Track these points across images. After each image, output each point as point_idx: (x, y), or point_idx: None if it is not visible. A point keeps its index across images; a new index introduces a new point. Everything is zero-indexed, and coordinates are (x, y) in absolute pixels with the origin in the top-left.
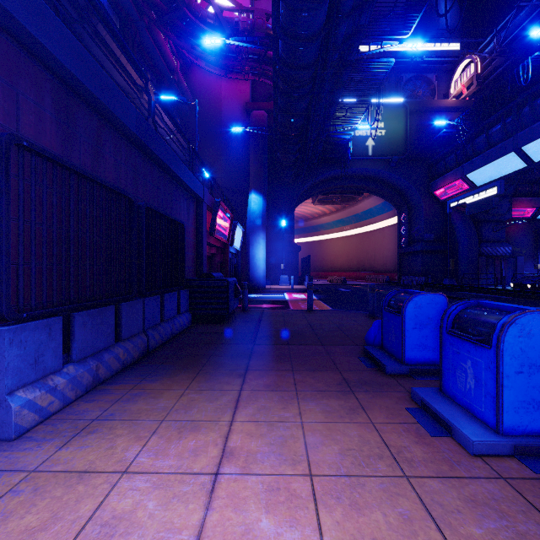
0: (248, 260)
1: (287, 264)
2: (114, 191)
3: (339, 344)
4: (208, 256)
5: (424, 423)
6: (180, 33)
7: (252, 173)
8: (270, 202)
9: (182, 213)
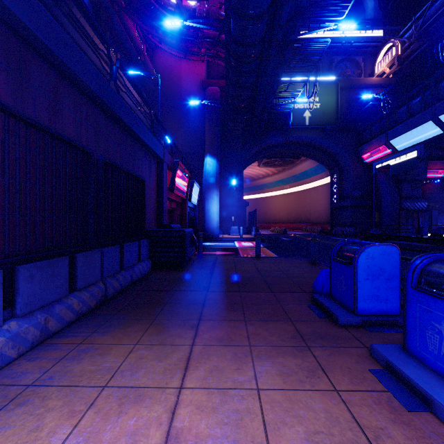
0: (204, 213)
1: (237, 217)
2: (69, 143)
3: (288, 291)
4: (169, 210)
5: (395, 392)
6: (145, 19)
7: (207, 140)
8: (222, 165)
9: (144, 171)
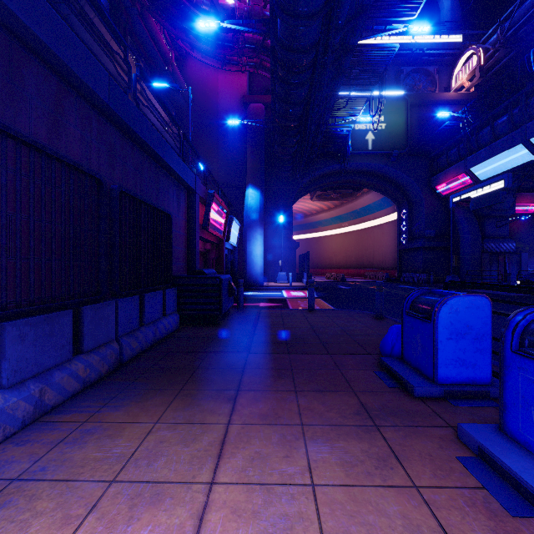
0: (245, 256)
1: (285, 261)
2: (74, 167)
3: (348, 353)
4: (203, 252)
5: (493, 489)
6: (174, 20)
7: (249, 167)
8: (268, 198)
9: (171, 204)
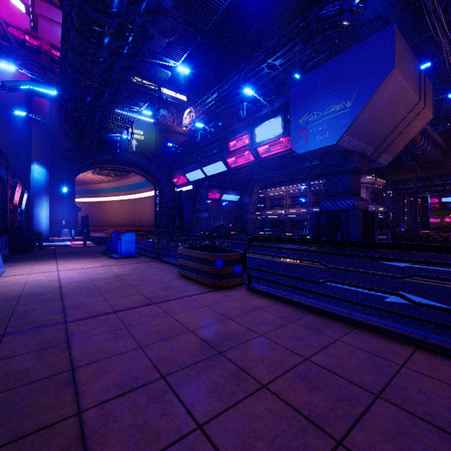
0: (32, 217)
1: (68, 221)
2: None
3: (95, 252)
4: None
5: (109, 258)
6: None
7: (35, 147)
8: (52, 171)
9: None
